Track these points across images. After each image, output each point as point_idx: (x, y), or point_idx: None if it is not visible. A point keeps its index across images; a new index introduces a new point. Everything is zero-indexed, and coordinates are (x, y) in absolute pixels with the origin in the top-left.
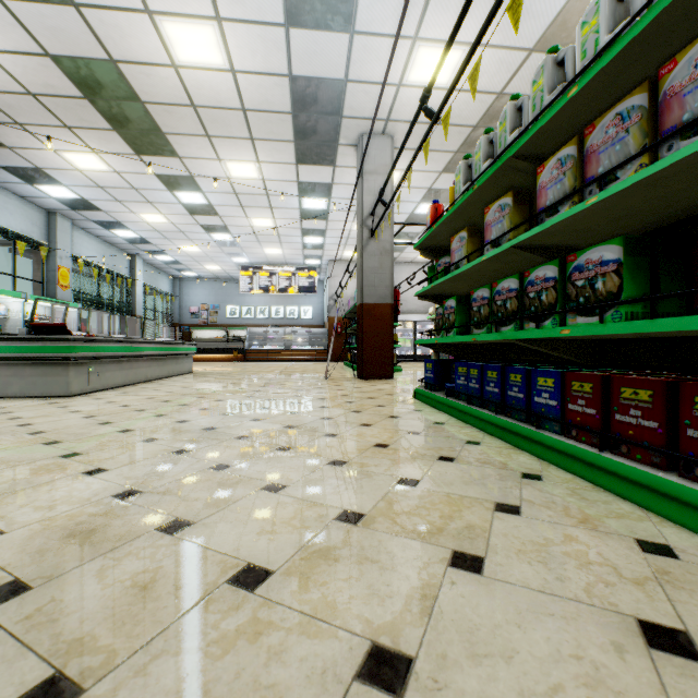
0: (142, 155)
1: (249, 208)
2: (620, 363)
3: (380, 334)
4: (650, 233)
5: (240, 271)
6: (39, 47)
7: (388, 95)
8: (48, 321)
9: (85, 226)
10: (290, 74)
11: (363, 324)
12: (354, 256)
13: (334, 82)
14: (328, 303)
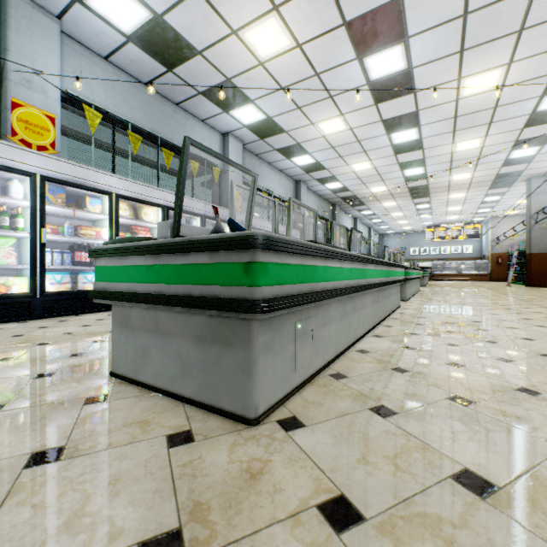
0: (413, 199)
1: (450, 205)
2: None
3: (540, 267)
4: None
5: (425, 229)
6: (406, 186)
7: (546, 168)
8: None
9: (362, 220)
10: (497, 174)
11: (530, 262)
12: (513, 213)
13: (517, 171)
14: (490, 244)
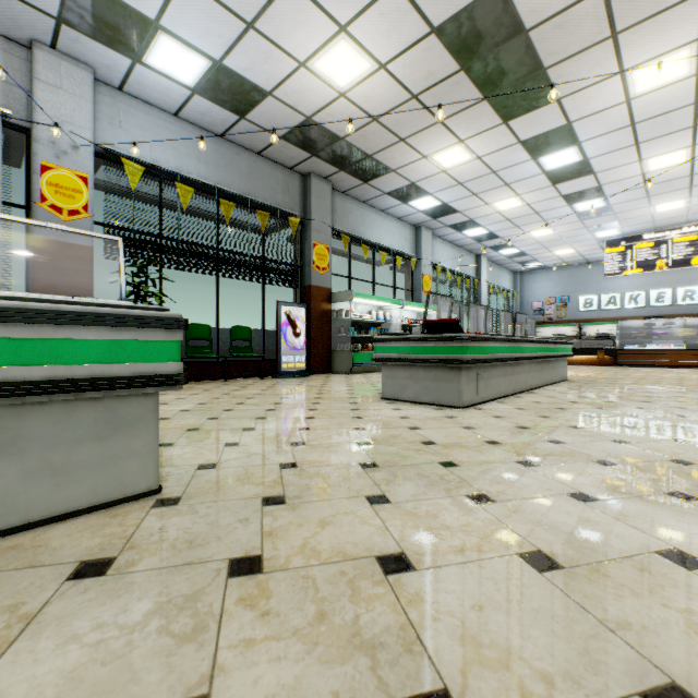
0: (509, 120)
1: (647, 144)
2: None
3: None
4: None
5: (604, 248)
6: (426, 25)
7: None
8: (416, 324)
9: (441, 233)
10: None
11: None
12: None
13: None
14: None
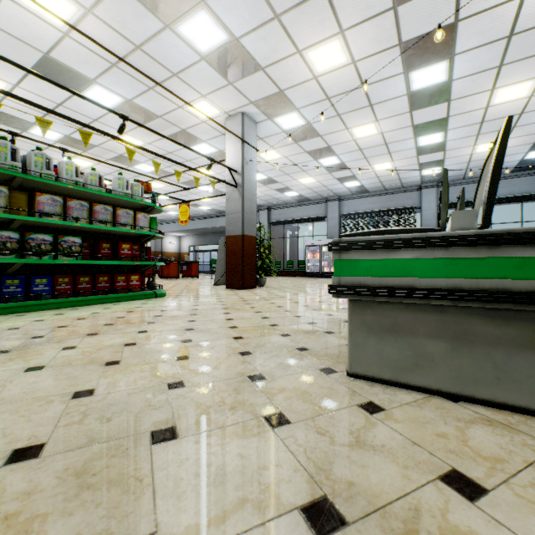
0: None
1: None
2: (25, 273)
3: None
4: (41, 227)
5: None
6: None
7: None
8: None
9: None
10: None
11: None
12: None
13: None
14: None
